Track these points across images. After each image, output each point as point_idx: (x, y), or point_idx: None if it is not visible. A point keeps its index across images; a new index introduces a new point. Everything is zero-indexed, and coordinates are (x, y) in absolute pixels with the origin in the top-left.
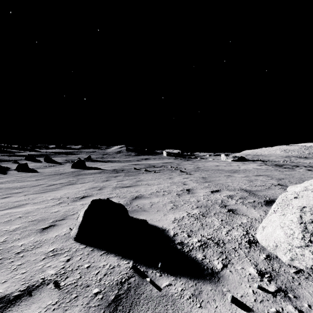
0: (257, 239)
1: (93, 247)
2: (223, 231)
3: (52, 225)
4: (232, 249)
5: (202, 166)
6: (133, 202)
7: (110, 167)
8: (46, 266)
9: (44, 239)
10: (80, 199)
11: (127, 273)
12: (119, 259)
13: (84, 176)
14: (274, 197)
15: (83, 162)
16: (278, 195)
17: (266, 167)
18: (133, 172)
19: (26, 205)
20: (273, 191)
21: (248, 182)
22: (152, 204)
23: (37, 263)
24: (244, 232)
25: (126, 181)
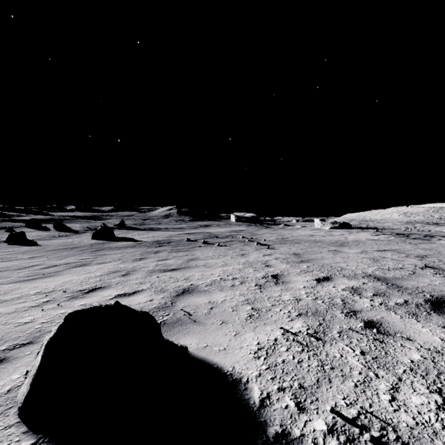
0: None
1: None
2: (379, 389)
3: None
4: None
5: (289, 235)
6: (177, 301)
7: (150, 238)
8: None
9: None
10: (85, 294)
11: None
12: None
13: (108, 251)
14: (439, 293)
15: (111, 229)
16: (442, 289)
17: (387, 238)
18: (184, 246)
19: None
20: (427, 279)
21: (371, 261)
22: (213, 307)
23: None
24: (435, 396)
25: (172, 260)
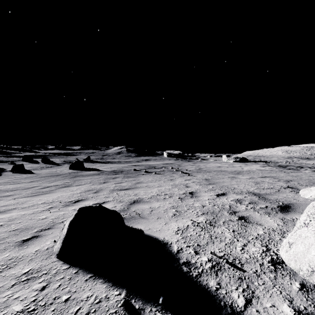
0: (283, 258)
1: (78, 267)
2: (237, 245)
3: (35, 236)
4: (253, 273)
5: (203, 167)
6: (131, 207)
7: (109, 168)
8: (13, 297)
9: (21, 255)
10: (73, 203)
11: (117, 312)
12: (108, 287)
13: (81, 177)
14: (288, 202)
15: (82, 163)
16: (291, 200)
17: (270, 169)
18: (132, 174)
19: (13, 210)
20: (285, 194)
21: (254, 184)
22: (152, 210)
23: (2, 293)
24: (263, 248)
25: (125, 183)
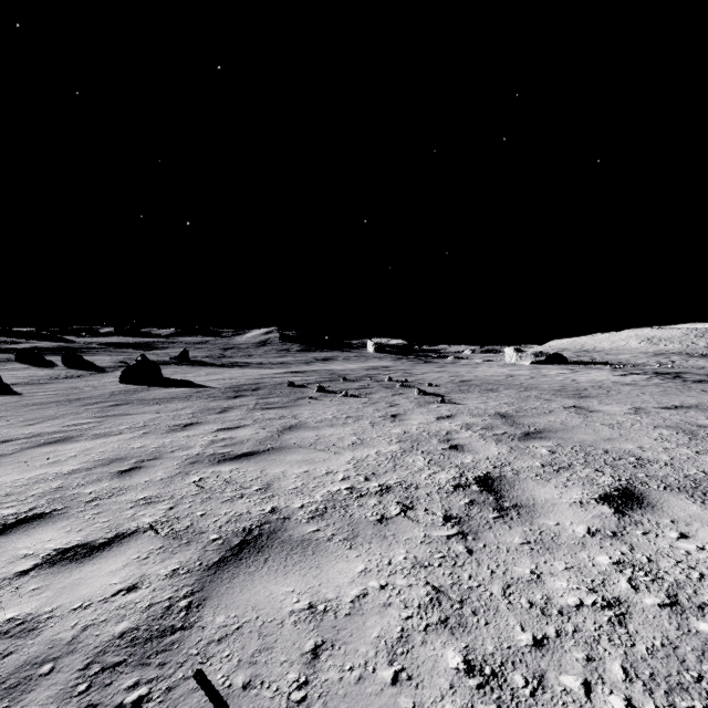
0: None
1: None
2: None
3: None
4: None
5: (471, 376)
6: (209, 595)
7: (225, 380)
8: None
9: None
10: None
11: None
12: None
13: (134, 407)
14: None
15: (154, 365)
16: None
17: (649, 381)
18: (282, 396)
19: None
20: None
21: (687, 437)
22: (321, 644)
23: None
24: None
25: (249, 430)
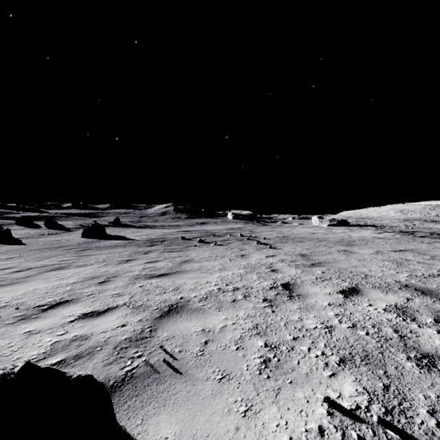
0: None
1: None
2: None
3: None
4: None
5: (289, 233)
6: (158, 327)
7: (144, 236)
8: None
9: None
10: (41, 312)
11: None
12: None
13: (95, 251)
14: None
15: (102, 227)
16: None
17: (393, 236)
18: (178, 245)
19: None
20: None
21: (396, 265)
22: (208, 340)
23: None
24: None
25: (163, 263)
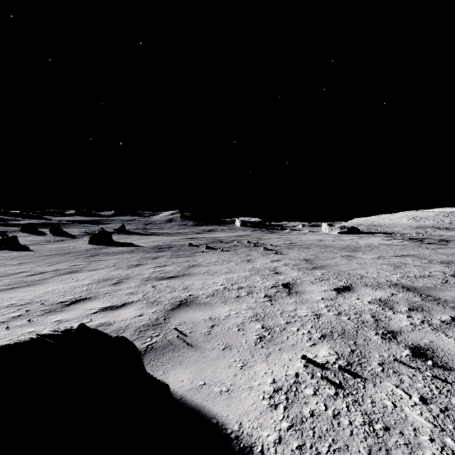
0: None
1: None
2: None
3: None
4: None
5: (297, 240)
6: (171, 316)
7: (151, 242)
8: None
9: None
10: (65, 306)
11: None
12: None
13: (103, 257)
14: None
15: (109, 234)
16: None
17: (401, 243)
18: (186, 251)
19: None
20: None
21: (393, 268)
22: (214, 324)
23: None
24: None
25: (171, 267)
